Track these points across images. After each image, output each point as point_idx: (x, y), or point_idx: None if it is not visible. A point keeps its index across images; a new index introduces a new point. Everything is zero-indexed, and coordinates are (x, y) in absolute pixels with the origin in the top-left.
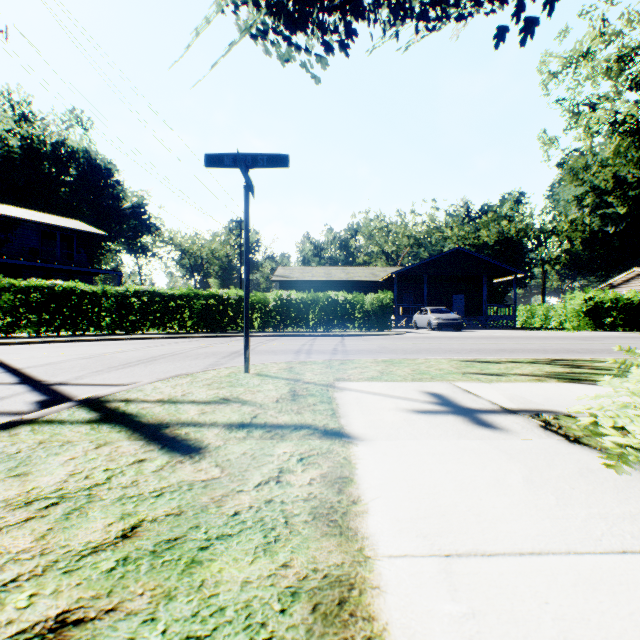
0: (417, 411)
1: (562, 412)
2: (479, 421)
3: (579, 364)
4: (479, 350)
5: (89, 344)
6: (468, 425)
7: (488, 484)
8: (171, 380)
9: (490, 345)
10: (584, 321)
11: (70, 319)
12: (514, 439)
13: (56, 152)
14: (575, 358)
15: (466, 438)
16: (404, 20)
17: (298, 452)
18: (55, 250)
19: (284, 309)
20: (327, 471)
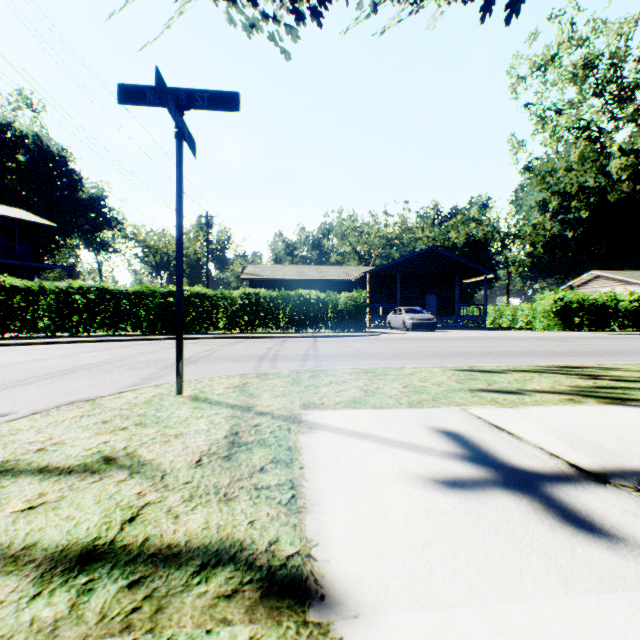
0: (442, 482)
1: None
2: (564, 511)
3: (594, 373)
4: (465, 353)
5: (10, 349)
6: (554, 528)
7: None
8: (51, 413)
9: (473, 347)
10: (554, 321)
11: None
12: None
13: (0, 135)
14: (581, 364)
15: (582, 587)
16: None
17: None
18: None
19: (252, 308)
20: None
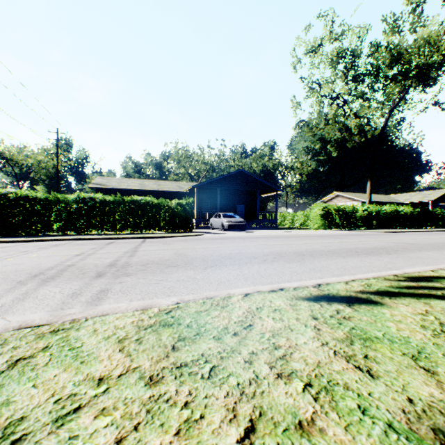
0: None
1: None
2: None
3: None
4: (281, 255)
5: None
6: None
7: None
8: None
9: (283, 246)
10: (322, 223)
11: None
12: None
13: None
14: (419, 272)
15: None
16: None
17: None
18: None
19: (88, 212)
20: None
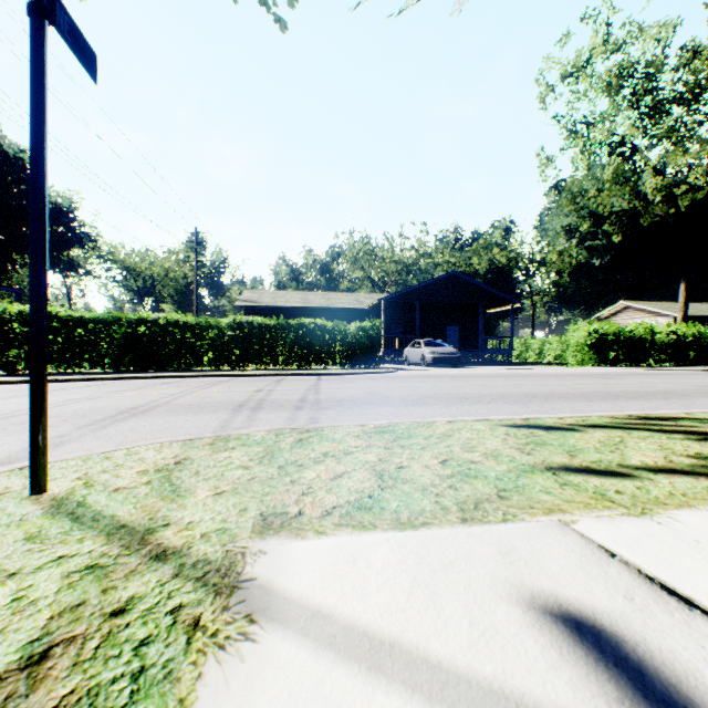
0: None
1: None
2: None
3: (698, 429)
4: (503, 396)
5: None
6: None
7: None
8: None
9: (510, 387)
10: (589, 355)
11: None
12: None
13: None
14: (664, 413)
15: None
16: None
17: None
18: None
19: (245, 340)
20: None
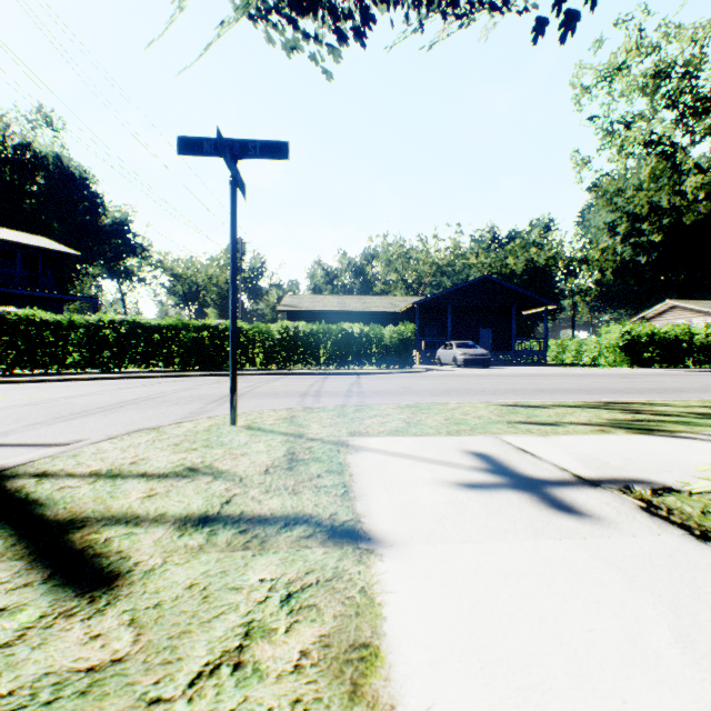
0: (464, 485)
1: (658, 482)
2: (554, 501)
3: (638, 408)
4: (515, 390)
5: (46, 385)
6: (541, 509)
7: (621, 653)
8: (126, 438)
9: (526, 384)
10: (620, 357)
11: (26, 354)
12: (616, 536)
13: (19, 156)
14: (629, 400)
15: (546, 536)
16: (430, 5)
17: (285, 579)
18: (14, 272)
19: (291, 343)
20: (332, 629)
